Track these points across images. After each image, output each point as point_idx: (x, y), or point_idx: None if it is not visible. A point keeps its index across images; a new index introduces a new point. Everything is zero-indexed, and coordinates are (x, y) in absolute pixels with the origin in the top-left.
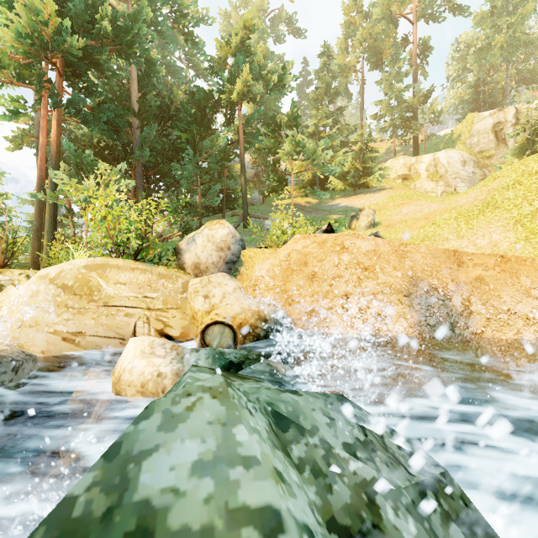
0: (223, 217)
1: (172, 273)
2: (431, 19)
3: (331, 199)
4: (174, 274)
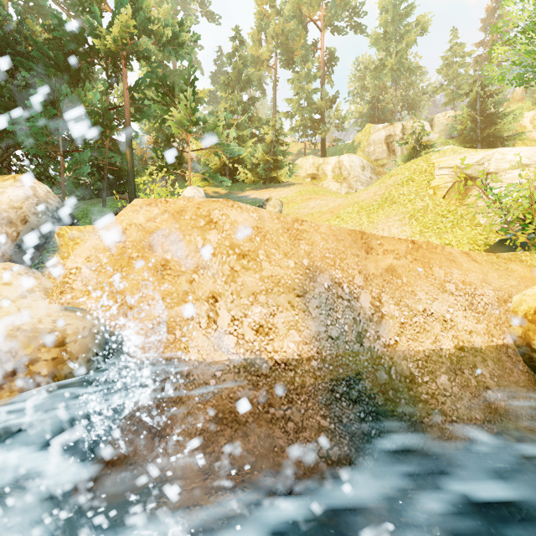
0: (103, 199)
1: None
2: (336, 31)
3: (241, 191)
4: None
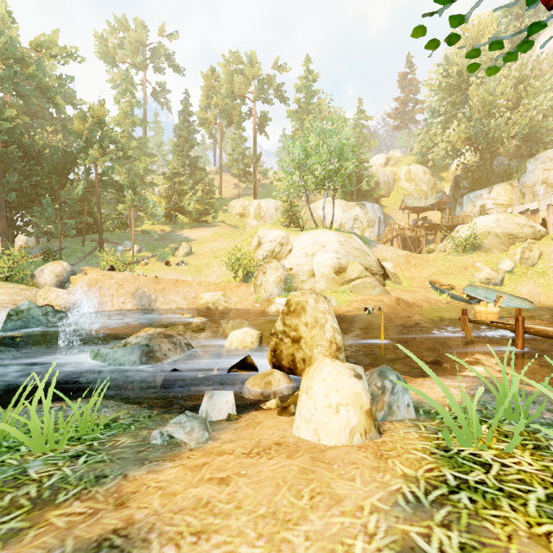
0: (83, 242)
1: (30, 287)
2: (265, 102)
3: (181, 229)
4: (31, 288)
